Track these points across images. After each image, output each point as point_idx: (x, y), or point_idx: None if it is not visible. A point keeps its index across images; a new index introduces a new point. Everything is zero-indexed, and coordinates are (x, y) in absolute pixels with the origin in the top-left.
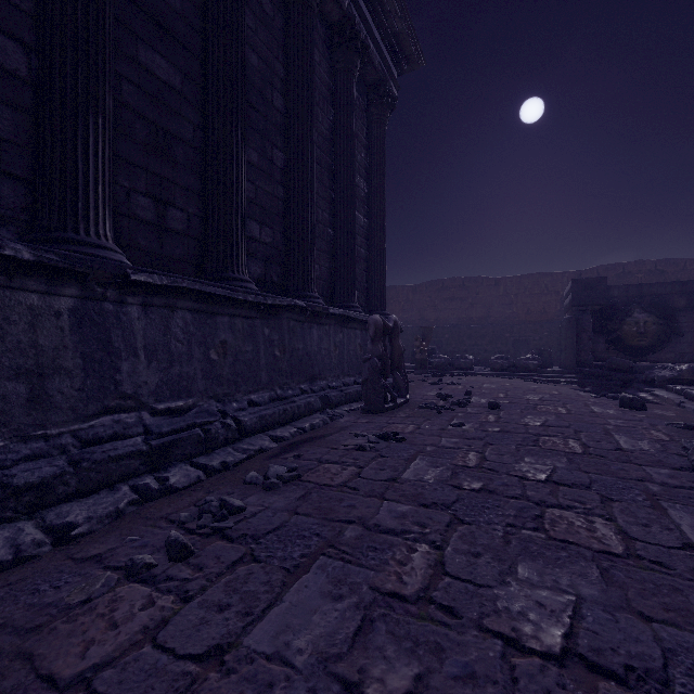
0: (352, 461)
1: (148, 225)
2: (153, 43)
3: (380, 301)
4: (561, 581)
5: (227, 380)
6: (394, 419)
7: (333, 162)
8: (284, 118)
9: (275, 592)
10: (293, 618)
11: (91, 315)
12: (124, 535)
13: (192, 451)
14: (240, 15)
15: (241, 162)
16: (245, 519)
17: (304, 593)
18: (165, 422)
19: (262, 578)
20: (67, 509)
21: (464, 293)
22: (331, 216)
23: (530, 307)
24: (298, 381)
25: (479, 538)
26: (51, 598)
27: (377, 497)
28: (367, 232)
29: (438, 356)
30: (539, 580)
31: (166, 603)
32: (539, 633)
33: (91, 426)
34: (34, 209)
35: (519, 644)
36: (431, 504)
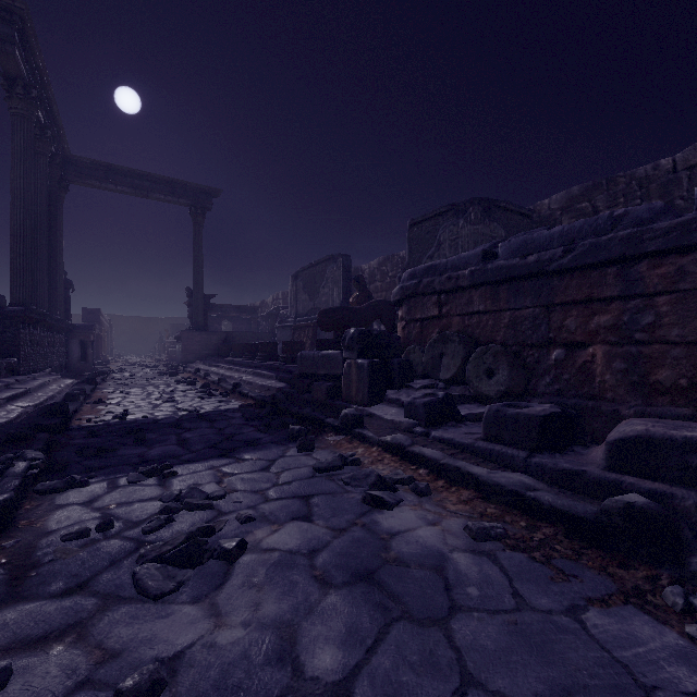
0: None
1: None
2: None
3: None
4: None
5: None
6: None
7: None
8: None
9: None
10: None
11: None
12: None
13: None
14: None
15: None
16: None
17: None
18: None
19: None
20: None
21: None
22: None
23: None
24: None
25: None
26: None
27: None
28: None
29: None
30: None
31: None
32: None
33: None
34: None
35: None
36: None
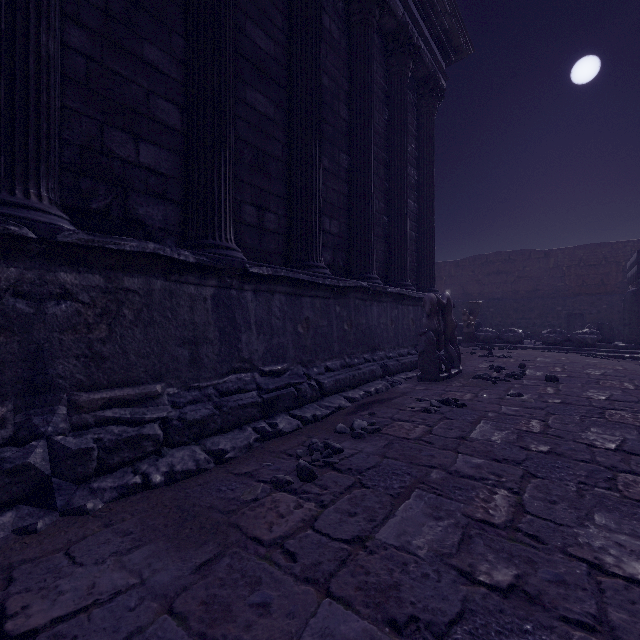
0: (421, 421)
1: (252, 227)
2: (255, 85)
3: (429, 279)
4: (639, 531)
5: (309, 349)
6: (450, 387)
7: (387, 156)
8: (348, 125)
9: (388, 509)
10: (407, 527)
11: (223, 299)
12: (259, 461)
13: (289, 405)
14: (317, 48)
15: (318, 169)
16: (346, 458)
17: (410, 512)
18: (269, 381)
19: (374, 499)
20: (217, 440)
21: (510, 266)
22: (385, 205)
23: (585, 279)
24: (362, 351)
25: (553, 490)
26: (232, 495)
27: (452, 450)
28: (416, 216)
29: (485, 329)
30: (616, 527)
31: (310, 507)
32: (621, 564)
33: (224, 382)
34: (184, 224)
35: (603, 569)
36: (502, 460)
